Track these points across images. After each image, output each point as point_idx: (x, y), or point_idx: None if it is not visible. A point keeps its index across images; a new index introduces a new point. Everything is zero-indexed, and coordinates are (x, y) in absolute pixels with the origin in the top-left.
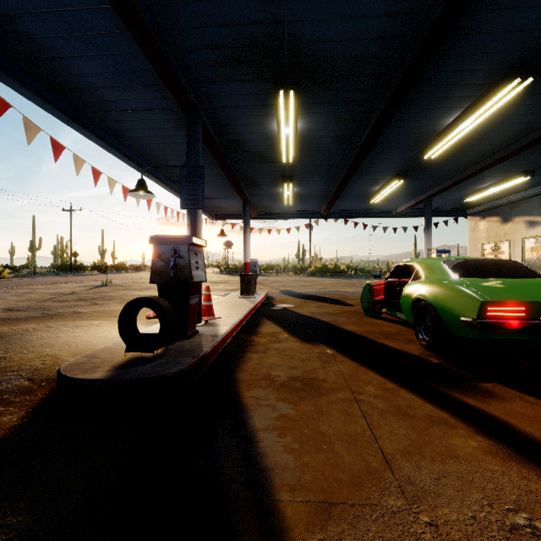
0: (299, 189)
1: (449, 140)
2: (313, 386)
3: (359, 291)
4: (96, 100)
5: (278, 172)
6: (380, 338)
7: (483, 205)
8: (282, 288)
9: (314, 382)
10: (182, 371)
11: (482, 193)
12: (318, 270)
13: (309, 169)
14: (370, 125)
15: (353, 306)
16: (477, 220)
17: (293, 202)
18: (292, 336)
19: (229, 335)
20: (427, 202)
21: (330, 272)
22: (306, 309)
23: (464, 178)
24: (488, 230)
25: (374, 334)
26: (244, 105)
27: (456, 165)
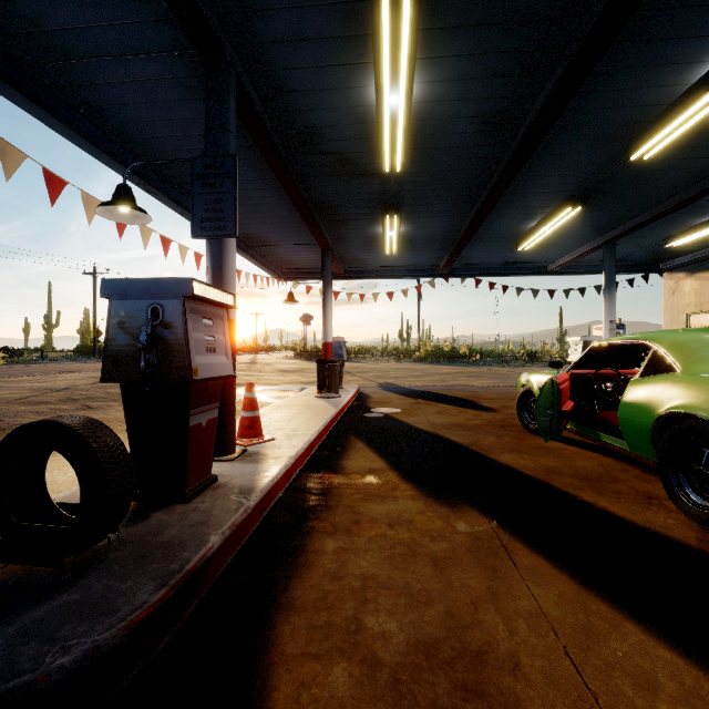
0: (409, 228)
1: (687, 118)
2: (490, 704)
3: (495, 384)
4: (32, 30)
5: (376, 194)
6: (582, 489)
7: (690, 255)
8: (381, 380)
9: (487, 676)
10: (99, 653)
11: (701, 232)
12: (429, 353)
13: (427, 189)
14: (550, 82)
15: (497, 411)
16: (678, 277)
17: (398, 251)
18: (406, 482)
19: (282, 481)
20: (608, 247)
21: (446, 357)
22: (421, 418)
23: (684, 202)
24: (698, 292)
25: (562, 477)
26: (313, 37)
27: (677, 177)
